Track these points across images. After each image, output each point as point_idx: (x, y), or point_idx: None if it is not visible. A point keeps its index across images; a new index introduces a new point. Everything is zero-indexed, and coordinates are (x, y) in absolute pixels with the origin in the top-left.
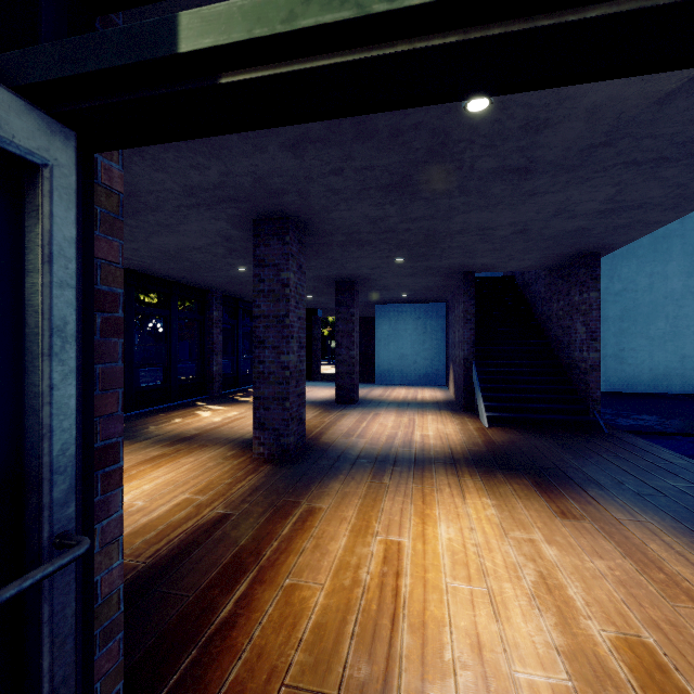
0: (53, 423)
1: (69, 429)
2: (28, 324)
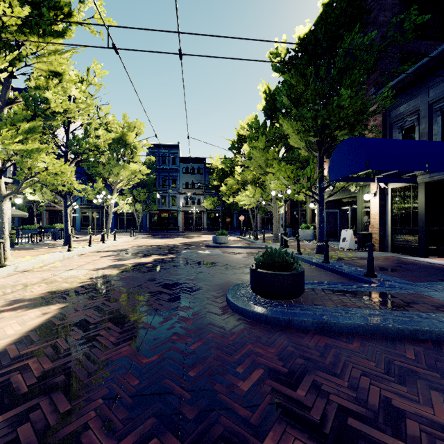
0: (338, 222)
1: (339, 223)
2: (337, 218)
